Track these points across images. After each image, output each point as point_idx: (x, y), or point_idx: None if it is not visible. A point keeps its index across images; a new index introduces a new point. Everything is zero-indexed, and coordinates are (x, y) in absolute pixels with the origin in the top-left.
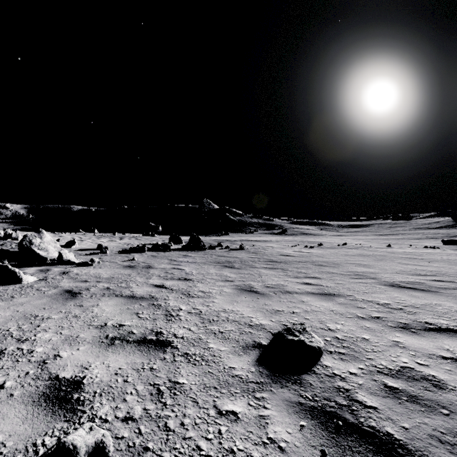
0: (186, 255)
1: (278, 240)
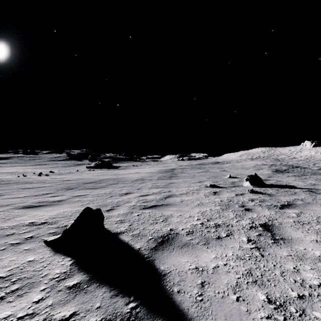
0: None
1: None
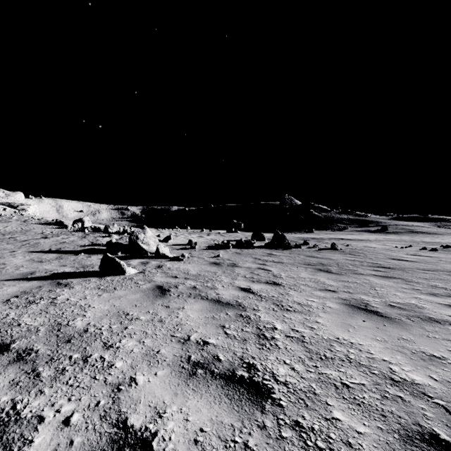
0: (270, 254)
1: (377, 239)
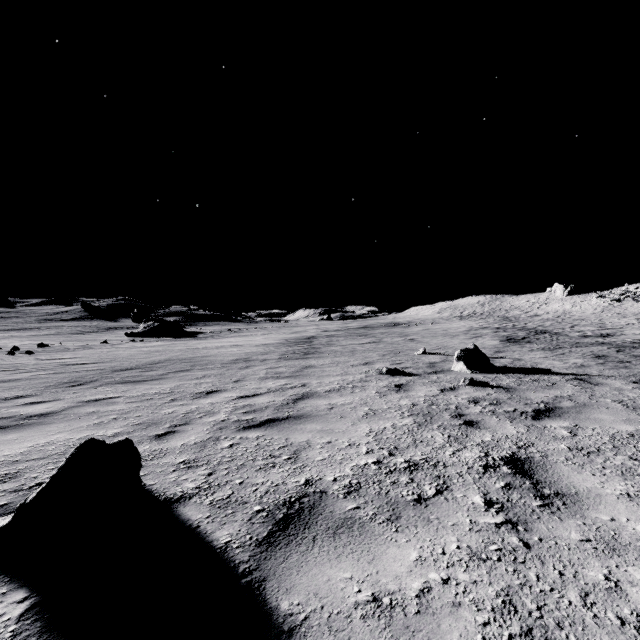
0: None
1: None
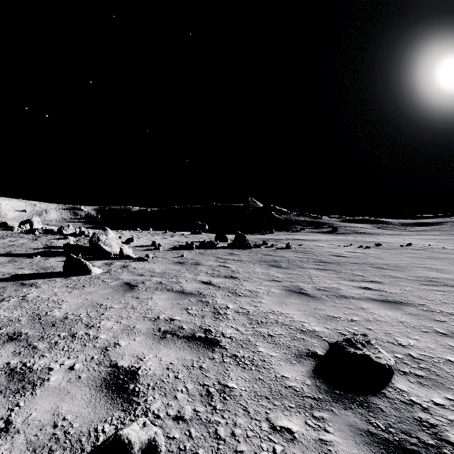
0: (231, 253)
1: (327, 239)
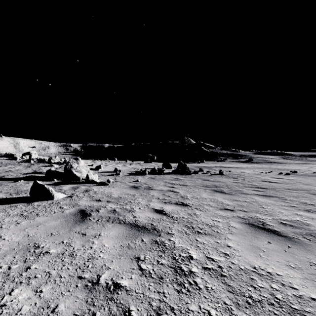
0: (176, 178)
1: (248, 167)
